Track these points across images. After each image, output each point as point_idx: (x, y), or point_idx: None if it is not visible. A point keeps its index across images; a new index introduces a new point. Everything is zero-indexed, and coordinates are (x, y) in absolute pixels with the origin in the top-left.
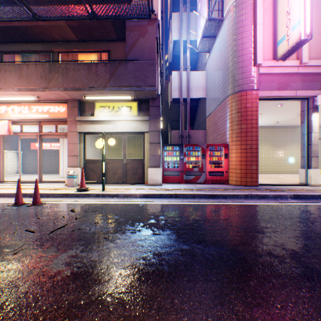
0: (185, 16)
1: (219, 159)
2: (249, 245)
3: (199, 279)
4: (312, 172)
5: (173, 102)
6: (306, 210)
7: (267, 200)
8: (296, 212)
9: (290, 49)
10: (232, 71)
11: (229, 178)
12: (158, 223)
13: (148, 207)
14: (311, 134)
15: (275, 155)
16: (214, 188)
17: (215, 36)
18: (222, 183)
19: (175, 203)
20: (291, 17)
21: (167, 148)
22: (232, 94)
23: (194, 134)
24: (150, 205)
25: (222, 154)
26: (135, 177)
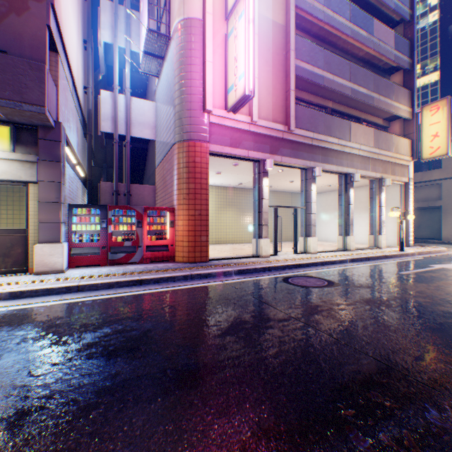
0: (124, 12)
1: (164, 228)
2: (138, 351)
3: (4, 437)
4: (263, 242)
5: (108, 138)
6: (240, 287)
7: (209, 280)
8: (229, 292)
9: (237, 102)
10: (179, 111)
11: (176, 253)
12: (4, 346)
13: (8, 316)
14: (263, 200)
15: (242, 221)
16: (149, 270)
17: (163, 57)
18: (168, 260)
19: (70, 302)
20: (238, 66)
21: (79, 211)
22: (180, 142)
23: (138, 190)
24: (14, 313)
25: (168, 221)
26: (8, 261)
